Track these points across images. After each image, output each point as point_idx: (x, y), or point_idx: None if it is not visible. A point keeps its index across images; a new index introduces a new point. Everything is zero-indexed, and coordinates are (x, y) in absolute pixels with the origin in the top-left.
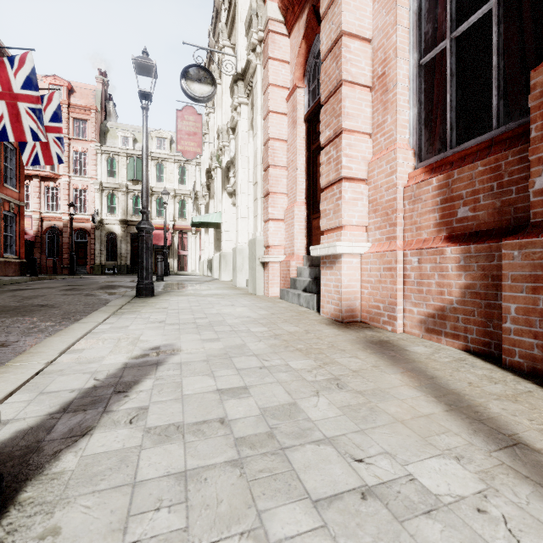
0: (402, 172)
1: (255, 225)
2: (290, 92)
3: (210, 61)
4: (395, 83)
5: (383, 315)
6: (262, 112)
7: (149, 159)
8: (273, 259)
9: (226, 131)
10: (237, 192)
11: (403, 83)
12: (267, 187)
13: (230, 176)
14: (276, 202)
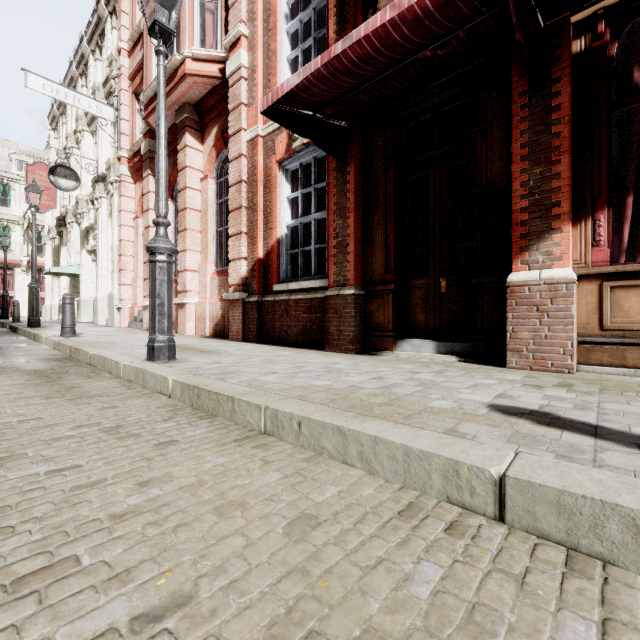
0: None
1: (113, 286)
2: (135, 218)
3: (61, 106)
4: None
5: None
6: (118, 222)
7: None
8: (125, 306)
9: (85, 200)
10: (98, 258)
11: None
12: (121, 266)
13: (90, 238)
14: (126, 275)
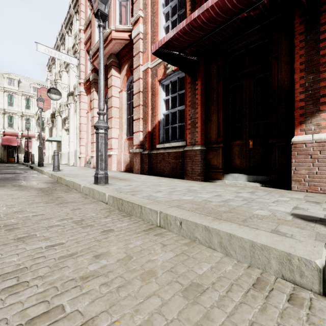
0: None
1: (77, 146)
2: (87, 112)
3: (53, 59)
4: None
5: None
6: (79, 114)
7: (2, 91)
8: (82, 156)
9: (64, 105)
10: (70, 132)
11: None
12: (80, 136)
13: (66, 123)
14: (83, 141)
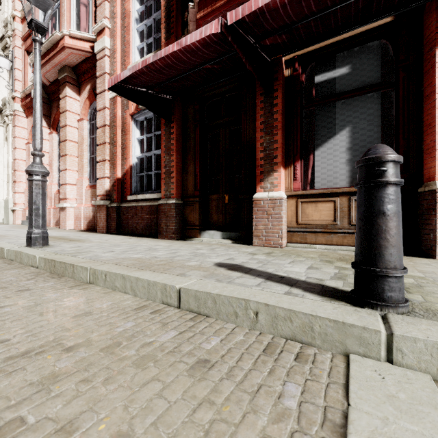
0: (54, 190)
1: (8, 193)
2: (27, 143)
3: None
4: (53, 168)
5: (49, 223)
6: (12, 145)
7: None
8: (18, 209)
9: None
10: None
11: (55, 168)
12: (15, 179)
13: None
14: (20, 185)
